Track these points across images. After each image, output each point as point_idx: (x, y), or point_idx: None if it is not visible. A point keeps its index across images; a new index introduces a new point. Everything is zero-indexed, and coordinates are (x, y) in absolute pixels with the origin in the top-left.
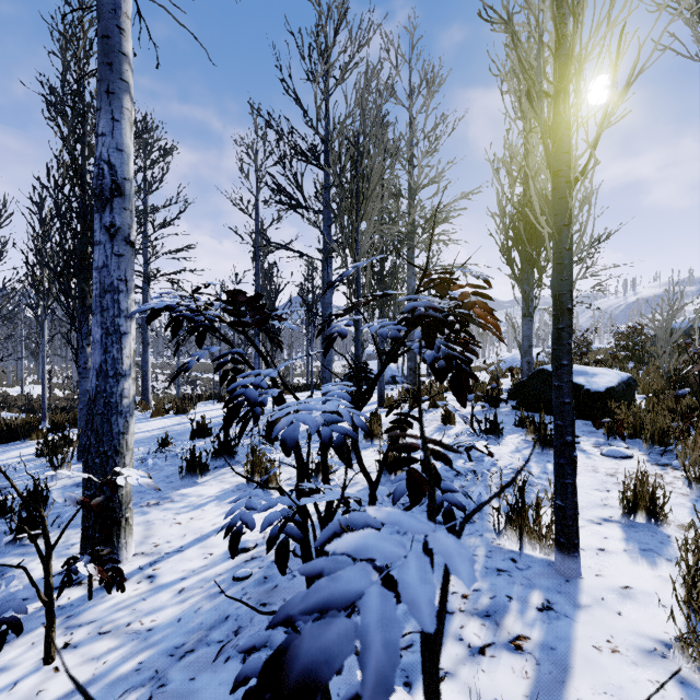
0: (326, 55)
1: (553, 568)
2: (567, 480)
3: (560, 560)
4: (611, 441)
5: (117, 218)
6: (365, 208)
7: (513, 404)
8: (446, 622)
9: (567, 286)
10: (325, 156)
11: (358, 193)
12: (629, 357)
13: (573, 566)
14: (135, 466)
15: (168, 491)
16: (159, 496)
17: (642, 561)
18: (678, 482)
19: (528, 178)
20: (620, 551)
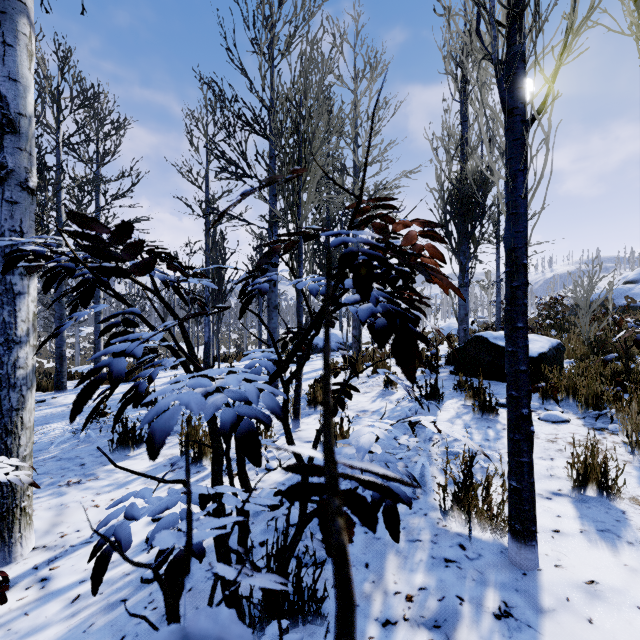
0: (270, 23)
1: (507, 556)
2: (523, 459)
3: (515, 549)
4: (546, 405)
5: (9, 158)
6: (307, 172)
7: (451, 369)
8: (388, 638)
9: (522, 238)
10: (270, 126)
11: (300, 157)
12: (551, 325)
13: (530, 556)
14: (66, 438)
15: (95, 467)
16: (83, 472)
17: (602, 545)
18: (618, 448)
19: (465, 156)
20: (577, 533)
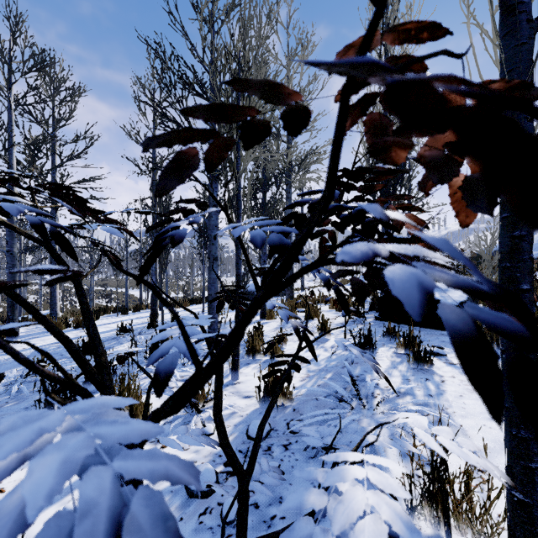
0: None
1: None
2: (533, 464)
3: None
4: None
5: None
6: None
7: (376, 315)
8: None
9: None
10: (211, 88)
11: None
12: None
13: None
14: None
15: None
16: None
17: None
18: None
19: None
20: None
